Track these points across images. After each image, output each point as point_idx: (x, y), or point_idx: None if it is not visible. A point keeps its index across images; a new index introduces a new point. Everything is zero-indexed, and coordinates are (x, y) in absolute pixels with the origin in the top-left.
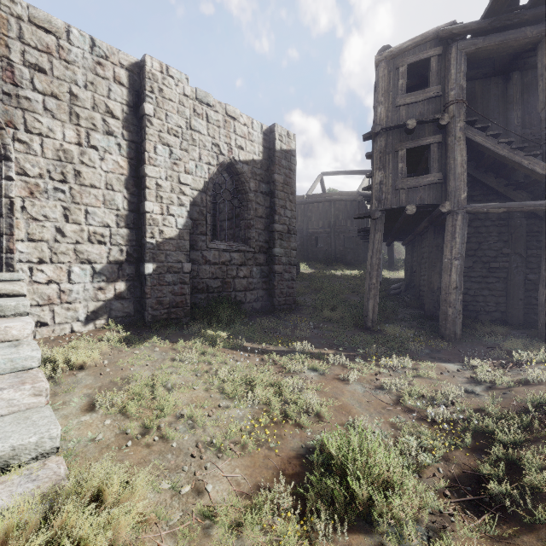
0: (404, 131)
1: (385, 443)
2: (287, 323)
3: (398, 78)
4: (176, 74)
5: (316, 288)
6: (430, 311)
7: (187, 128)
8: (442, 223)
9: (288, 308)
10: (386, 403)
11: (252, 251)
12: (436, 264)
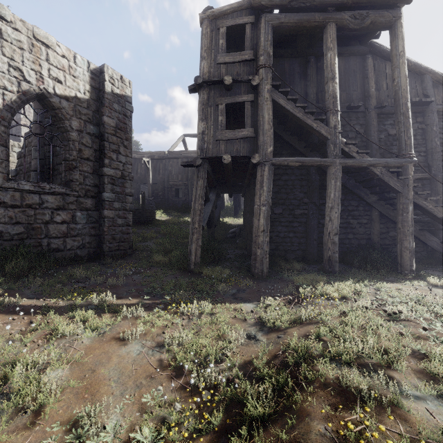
0: (224, 88)
1: None
2: (107, 271)
3: (219, 37)
4: None
5: (165, 233)
6: (250, 252)
7: None
8: None
9: (123, 253)
10: (154, 368)
11: (75, 194)
12: None
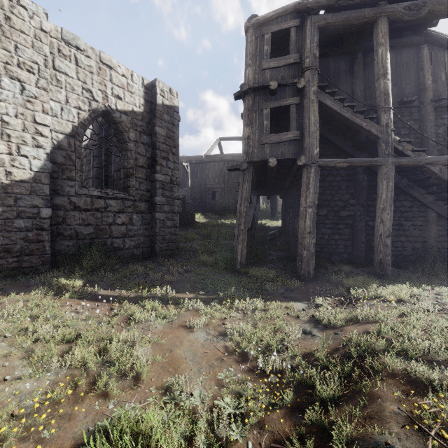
0: (269, 92)
1: (188, 416)
2: (161, 268)
3: (264, 44)
4: (30, 5)
5: (206, 235)
6: (293, 254)
7: (45, 65)
8: (302, 176)
9: (171, 253)
10: (222, 352)
11: (132, 199)
12: (298, 213)
